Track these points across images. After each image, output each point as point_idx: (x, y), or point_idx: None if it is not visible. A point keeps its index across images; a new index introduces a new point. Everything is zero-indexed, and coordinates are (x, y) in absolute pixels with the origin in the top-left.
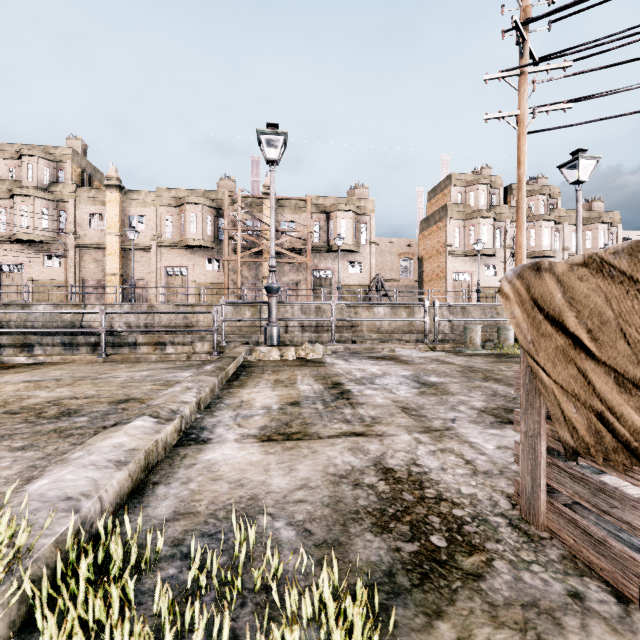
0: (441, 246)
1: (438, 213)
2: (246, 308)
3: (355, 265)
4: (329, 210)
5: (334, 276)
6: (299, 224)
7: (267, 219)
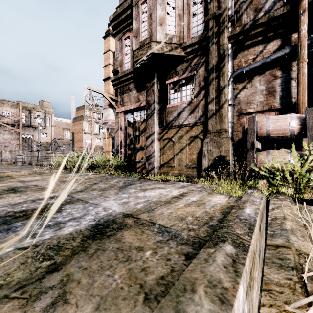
0: (81, 130)
1: (80, 117)
2: None
3: (44, 134)
4: (31, 109)
5: (33, 138)
6: (13, 113)
7: None
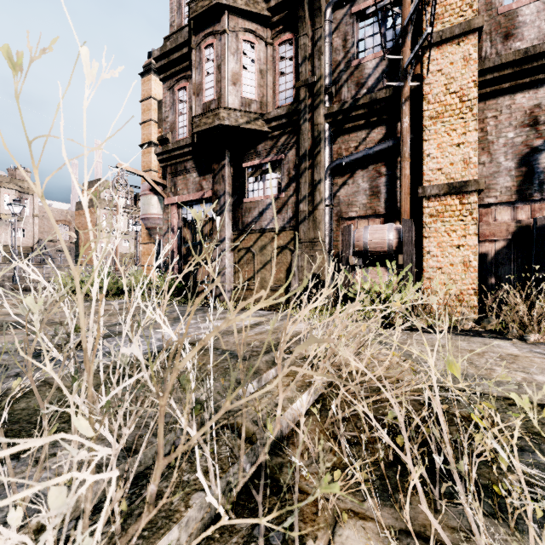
0: (93, 224)
1: (91, 202)
2: None
3: (18, 231)
4: None
5: None
6: None
7: None
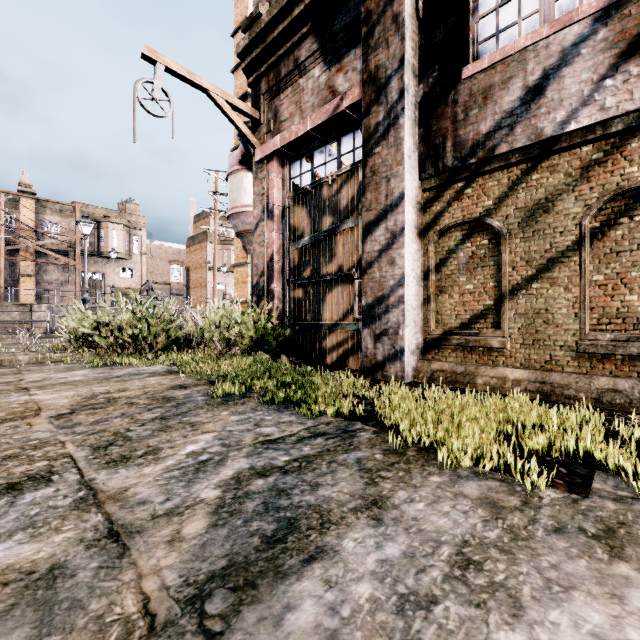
0: (203, 262)
1: (201, 236)
2: (14, 306)
3: (127, 271)
4: (100, 220)
5: (105, 279)
6: (65, 227)
7: (25, 217)
